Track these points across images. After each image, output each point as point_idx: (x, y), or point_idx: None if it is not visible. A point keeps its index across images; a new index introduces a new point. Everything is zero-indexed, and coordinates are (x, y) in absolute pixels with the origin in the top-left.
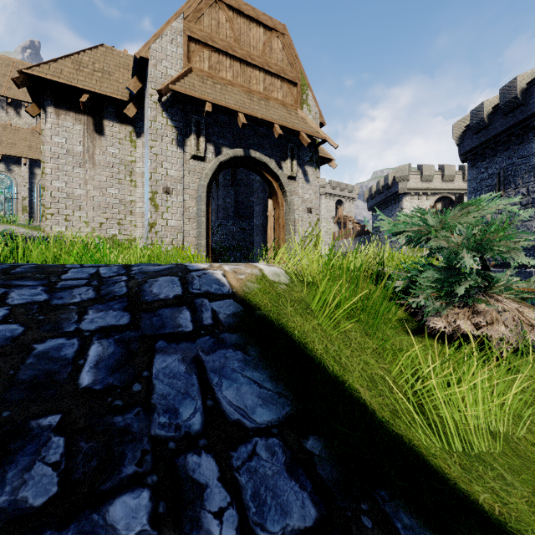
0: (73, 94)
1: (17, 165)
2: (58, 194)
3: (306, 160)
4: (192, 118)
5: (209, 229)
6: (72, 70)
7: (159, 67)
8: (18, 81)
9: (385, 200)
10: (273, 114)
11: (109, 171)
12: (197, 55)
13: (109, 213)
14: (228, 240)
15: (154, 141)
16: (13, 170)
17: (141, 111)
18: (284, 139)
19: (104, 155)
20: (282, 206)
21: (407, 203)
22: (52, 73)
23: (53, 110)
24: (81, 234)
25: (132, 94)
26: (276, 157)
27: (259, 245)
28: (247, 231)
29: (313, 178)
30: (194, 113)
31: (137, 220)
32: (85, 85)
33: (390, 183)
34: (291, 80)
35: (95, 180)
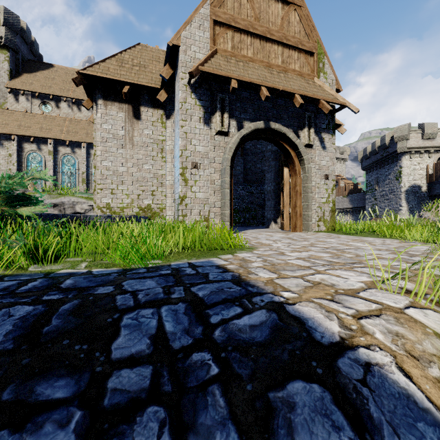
0: (117, 87)
1: (79, 148)
2: (106, 172)
3: (322, 128)
4: (217, 96)
5: (232, 199)
6: (116, 67)
7: (188, 52)
8: (77, 80)
9: (381, 159)
10: (293, 84)
11: (144, 150)
12: (221, 37)
13: (145, 186)
14: (238, 203)
15: (184, 121)
16: (76, 152)
17: (170, 96)
18: (301, 108)
19: (141, 136)
20: (299, 173)
21: (406, 162)
22: (101, 71)
23: (102, 102)
24: (123, 204)
25: (164, 80)
26: (293, 127)
27: (270, 209)
28: (254, 194)
29: (329, 145)
30: (218, 91)
31: (167, 191)
32: (126, 78)
33: (387, 143)
34: (308, 50)
35: (134, 159)
